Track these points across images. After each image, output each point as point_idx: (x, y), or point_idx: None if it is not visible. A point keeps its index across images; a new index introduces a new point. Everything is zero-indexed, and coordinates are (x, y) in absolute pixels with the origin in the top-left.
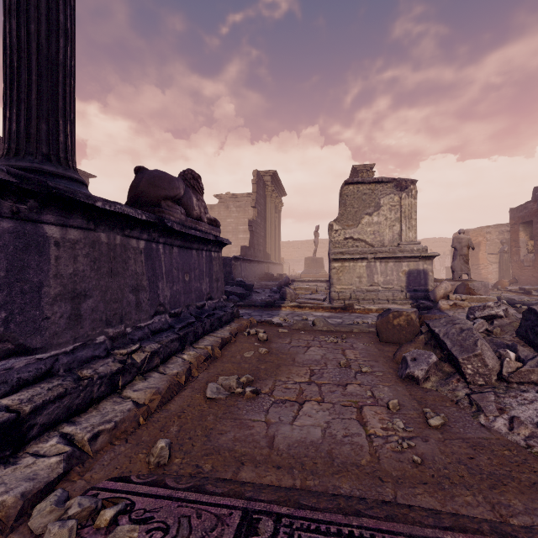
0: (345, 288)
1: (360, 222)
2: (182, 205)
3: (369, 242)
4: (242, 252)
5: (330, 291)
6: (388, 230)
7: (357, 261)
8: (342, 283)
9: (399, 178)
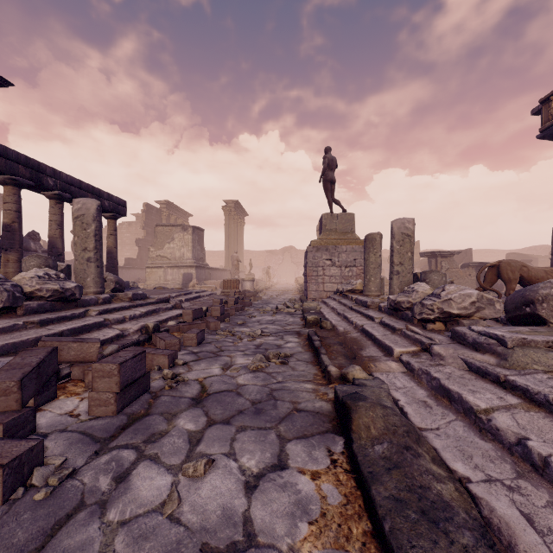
0: (152, 283)
1: (164, 247)
2: (24, 247)
3: (169, 258)
4: (126, 262)
5: (144, 284)
6: (178, 252)
7: (159, 268)
8: (151, 280)
9: (183, 224)
